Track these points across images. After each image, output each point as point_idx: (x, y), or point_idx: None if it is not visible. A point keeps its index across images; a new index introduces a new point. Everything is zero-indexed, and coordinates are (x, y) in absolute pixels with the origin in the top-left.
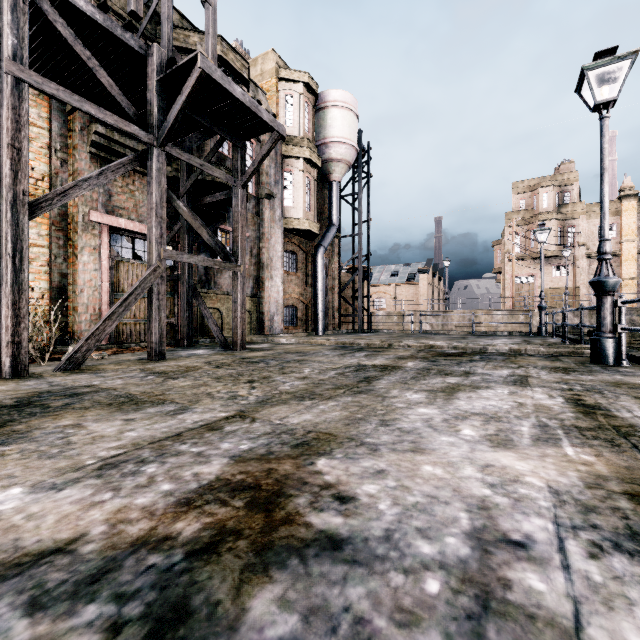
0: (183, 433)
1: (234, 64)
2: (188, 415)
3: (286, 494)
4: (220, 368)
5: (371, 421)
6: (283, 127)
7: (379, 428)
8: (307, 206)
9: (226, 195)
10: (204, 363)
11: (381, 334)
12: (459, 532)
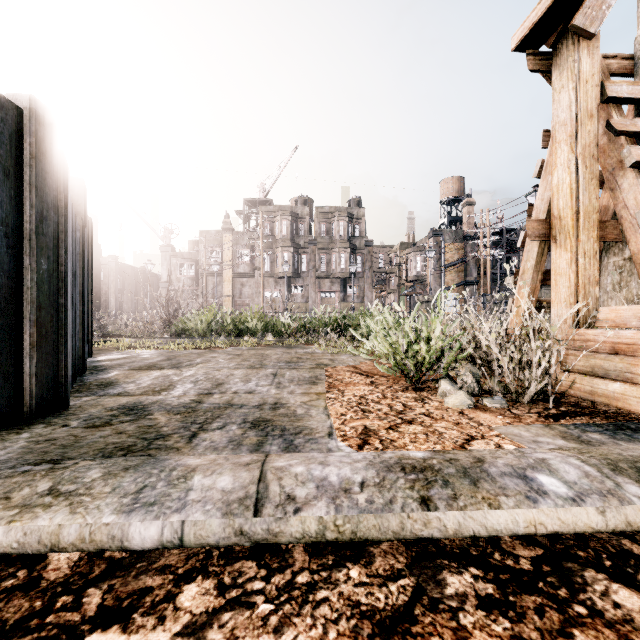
0: None
1: None
2: None
3: None
4: None
5: None
6: None
7: None
8: None
9: None
10: None
11: None
12: None
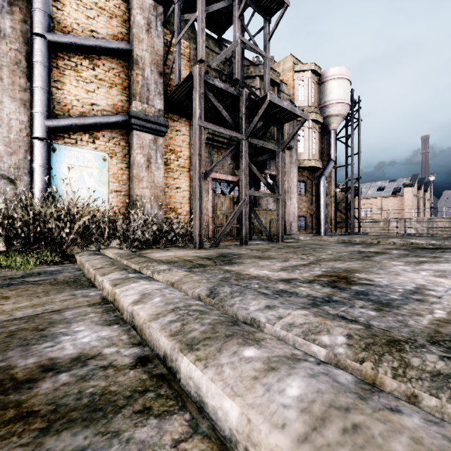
0: (296, 266)
1: (272, 77)
2: (291, 262)
3: (348, 278)
4: (281, 249)
5: (374, 268)
6: (307, 115)
7: (378, 270)
8: (313, 150)
9: (271, 155)
10: (270, 247)
11: (370, 235)
12: (411, 287)
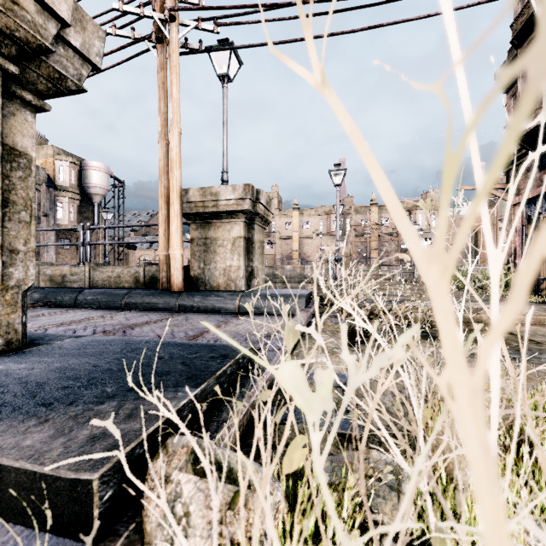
0: None
1: None
2: None
3: None
4: None
5: None
6: None
7: None
8: (72, 218)
9: None
10: None
11: None
12: None
